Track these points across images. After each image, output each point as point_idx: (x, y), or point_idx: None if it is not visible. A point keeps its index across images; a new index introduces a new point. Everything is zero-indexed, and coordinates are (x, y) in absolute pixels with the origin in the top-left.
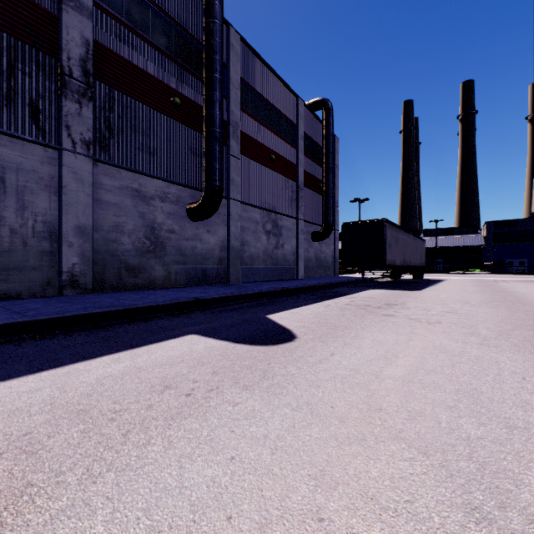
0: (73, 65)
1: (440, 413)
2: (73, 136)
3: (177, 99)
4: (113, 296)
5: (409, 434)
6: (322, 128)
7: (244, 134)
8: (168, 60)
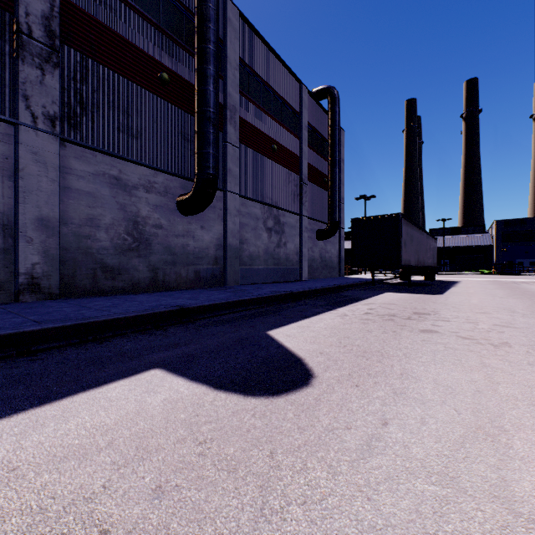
0: (32, 22)
1: None
2: (32, 108)
3: (165, 75)
4: (78, 303)
5: None
6: (327, 118)
7: (242, 120)
8: (155, 29)
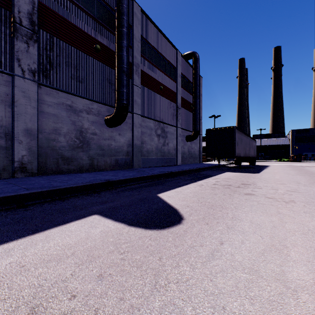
0: (22, 16)
1: None
2: (22, 66)
3: (98, 46)
4: (49, 178)
5: None
6: (192, 70)
7: (143, 72)
8: (92, 19)
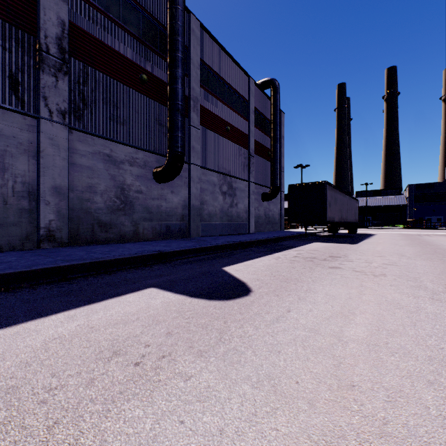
0: (49, 42)
1: (422, 392)
2: (49, 106)
3: (144, 76)
4: (84, 249)
5: (396, 427)
6: (270, 104)
7: (203, 108)
8: (137, 41)
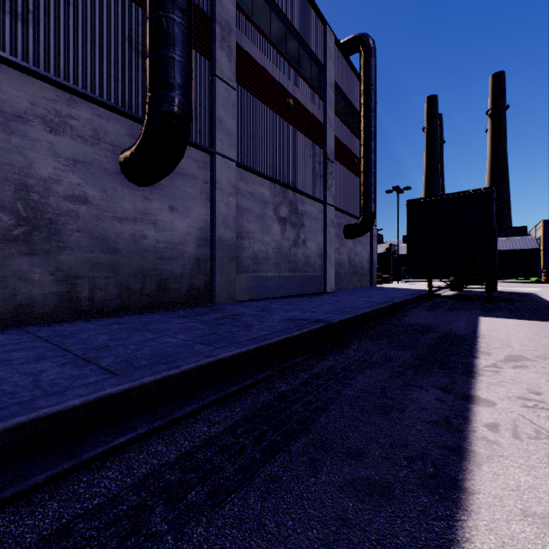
0: None
1: None
2: None
3: None
4: None
5: None
6: (359, 77)
7: (242, 51)
8: None
